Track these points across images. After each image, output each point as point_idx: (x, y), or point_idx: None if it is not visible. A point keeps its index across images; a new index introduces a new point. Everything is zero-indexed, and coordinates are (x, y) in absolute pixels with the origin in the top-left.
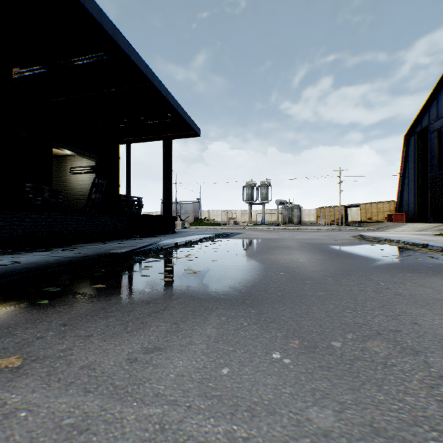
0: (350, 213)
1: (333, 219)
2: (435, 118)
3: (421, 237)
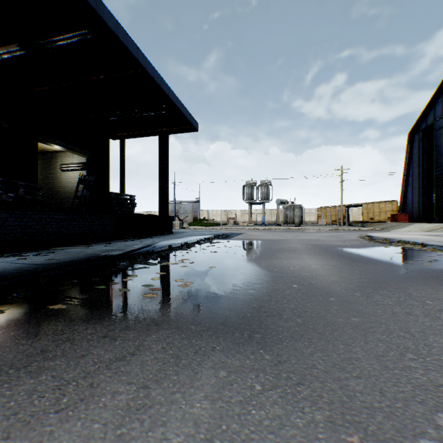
0: (351, 213)
1: (334, 219)
2: (440, 114)
3: (436, 239)
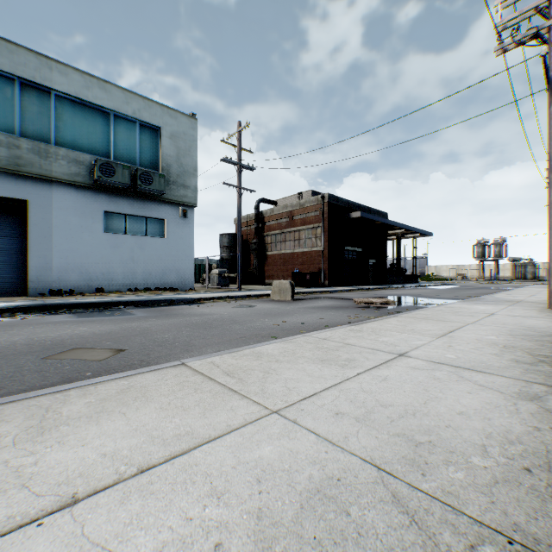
0: None
1: None
2: None
3: None
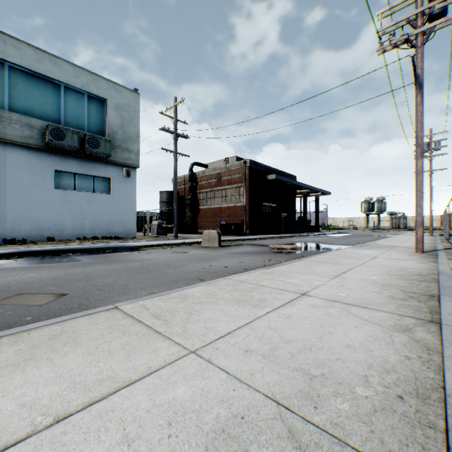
0: None
1: None
2: None
3: None
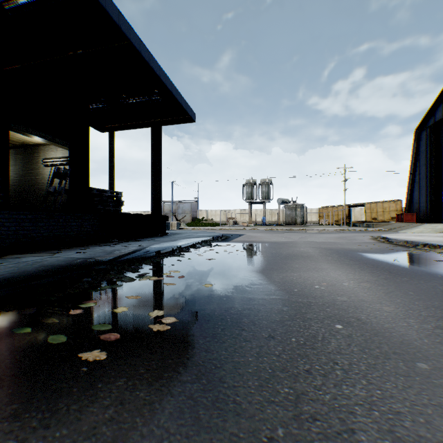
0: (353, 213)
1: (336, 219)
2: None
3: None
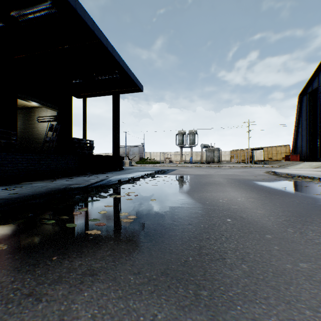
0: (255, 154)
1: (243, 159)
2: None
3: None
